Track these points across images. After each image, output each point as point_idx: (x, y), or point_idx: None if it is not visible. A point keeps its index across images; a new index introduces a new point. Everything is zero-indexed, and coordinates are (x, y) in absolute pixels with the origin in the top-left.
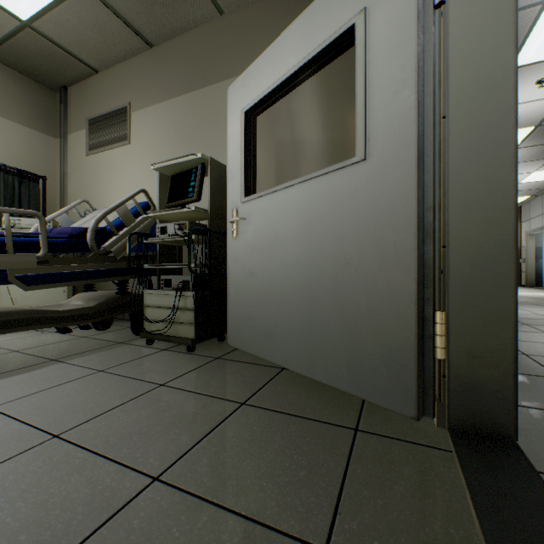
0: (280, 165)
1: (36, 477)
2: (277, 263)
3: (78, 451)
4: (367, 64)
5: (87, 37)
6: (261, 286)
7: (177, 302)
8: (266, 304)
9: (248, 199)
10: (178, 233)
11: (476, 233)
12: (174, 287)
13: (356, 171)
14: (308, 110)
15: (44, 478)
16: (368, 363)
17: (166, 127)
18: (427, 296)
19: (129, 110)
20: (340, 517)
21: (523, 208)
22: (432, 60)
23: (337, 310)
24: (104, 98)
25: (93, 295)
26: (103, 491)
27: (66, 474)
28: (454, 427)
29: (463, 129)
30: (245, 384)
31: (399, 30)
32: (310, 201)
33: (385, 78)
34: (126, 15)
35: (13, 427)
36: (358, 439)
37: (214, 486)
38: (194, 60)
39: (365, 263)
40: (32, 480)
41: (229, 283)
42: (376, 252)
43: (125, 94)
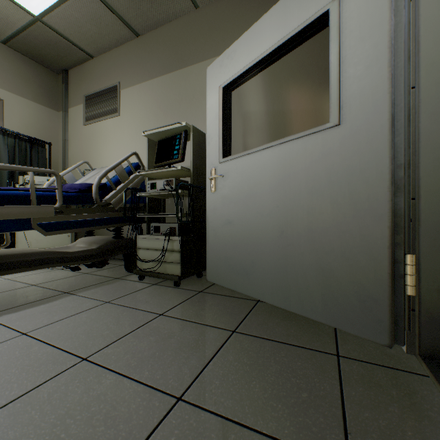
0: (246, 132)
1: (77, 396)
2: (253, 212)
3: (106, 373)
4: (340, 43)
5: (86, 29)
6: (238, 231)
7: (165, 245)
8: (242, 247)
9: (226, 159)
10: (166, 188)
11: None
12: (162, 233)
13: (330, 134)
14: (270, 86)
15: (84, 397)
16: (341, 298)
17: (149, 102)
18: (397, 241)
19: (119, 88)
20: (351, 437)
21: None
22: (402, 39)
23: (311, 253)
24: (98, 78)
25: (94, 239)
26: (137, 410)
27: (102, 394)
28: (425, 354)
29: (433, 97)
30: (230, 314)
31: (373, 13)
32: (285, 160)
33: (358, 55)
34: (118, 10)
35: (46, 350)
36: (342, 364)
37: (232, 406)
38: (173, 46)
39: (338, 212)
40: (74, 399)
41: (207, 229)
42: (349, 204)
43: (115, 75)
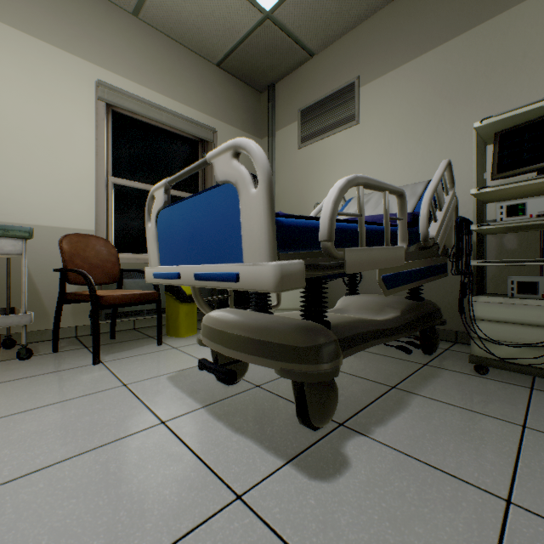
0: None
1: None
2: None
3: None
4: None
5: (321, 11)
6: None
7: None
8: None
9: None
10: None
11: None
12: None
13: None
14: None
15: None
16: None
17: (417, 91)
18: None
19: (357, 85)
20: None
21: None
22: None
23: None
24: (320, 82)
25: (379, 300)
26: None
27: None
28: None
29: None
30: None
31: None
32: None
33: None
34: None
35: None
36: None
37: None
38: None
39: None
40: None
41: None
42: None
43: (350, 69)
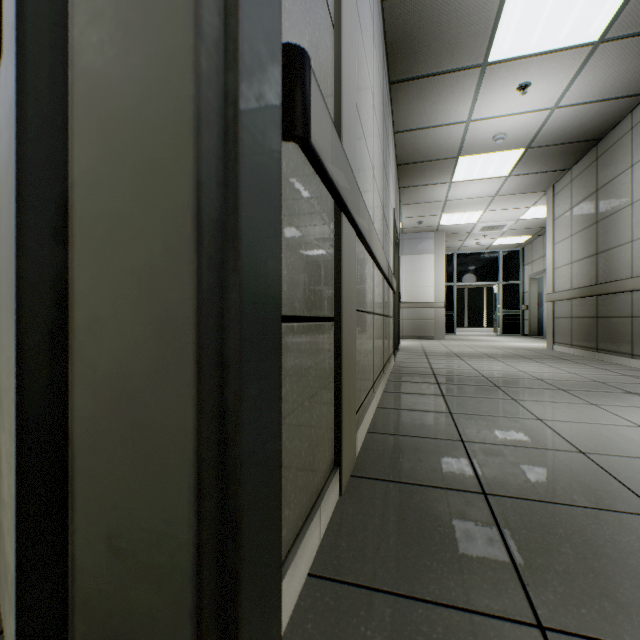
0: None
1: None
2: None
3: None
4: None
5: None
6: None
7: None
8: None
9: None
10: None
11: (123, 207)
12: None
13: (0, 82)
14: None
15: None
16: (3, 534)
17: None
18: (70, 378)
19: None
20: None
21: (526, 249)
22: None
23: None
24: None
25: None
26: None
27: None
28: None
29: None
30: None
31: None
32: None
33: None
34: None
35: None
36: None
37: None
38: None
39: (2, 295)
40: None
41: None
42: (5, 269)
43: None
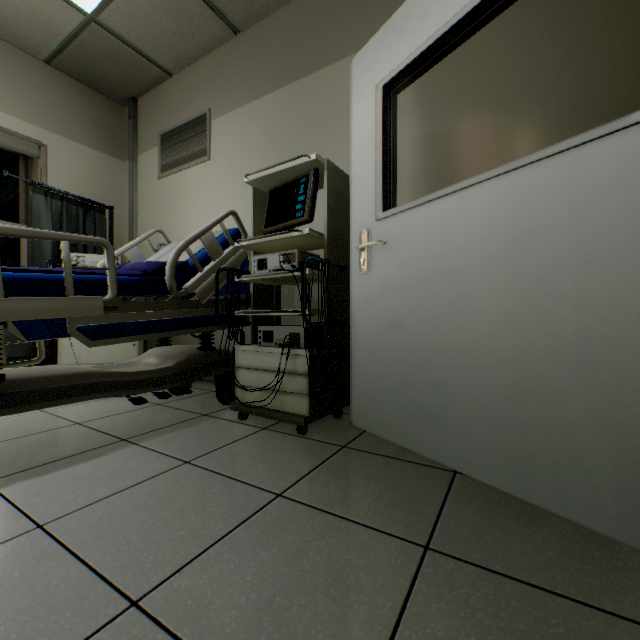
0: (415, 170)
1: None
2: (446, 307)
3: None
4: None
5: (160, 29)
6: (413, 342)
7: (281, 363)
8: (423, 371)
9: (389, 213)
10: (283, 267)
11: None
12: (277, 342)
13: None
14: (460, 89)
15: None
16: None
17: (255, 135)
18: None
19: (209, 117)
20: None
21: None
22: None
23: (588, 390)
24: (178, 106)
25: (169, 351)
26: None
27: None
28: None
29: None
30: (408, 502)
31: None
32: (519, 203)
33: None
34: None
35: (68, 572)
36: None
37: None
38: (292, 42)
39: None
40: None
41: (353, 337)
42: None
43: (204, 99)
